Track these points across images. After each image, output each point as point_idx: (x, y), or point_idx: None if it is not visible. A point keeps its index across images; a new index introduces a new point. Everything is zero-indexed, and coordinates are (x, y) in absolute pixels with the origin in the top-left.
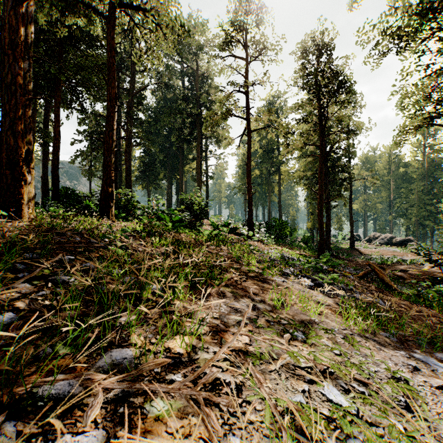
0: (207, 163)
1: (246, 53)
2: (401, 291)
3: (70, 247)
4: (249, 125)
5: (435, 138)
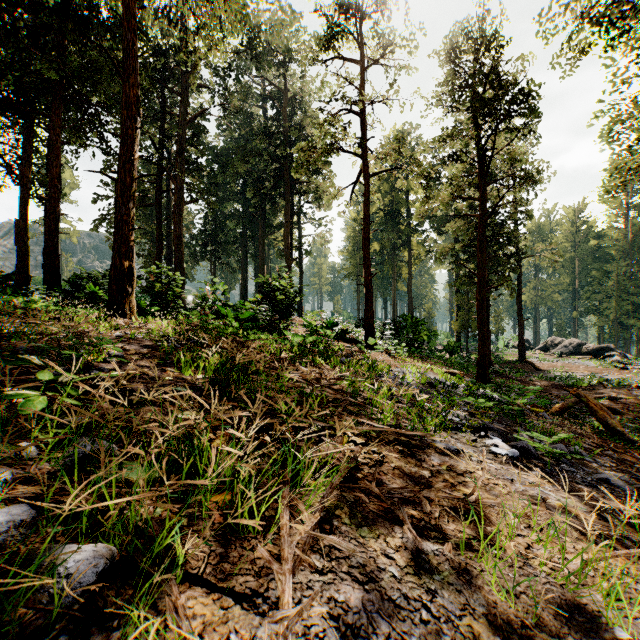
0: (300, 232)
1: (361, 50)
2: (639, 443)
3: None
4: (367, 165)
5: None
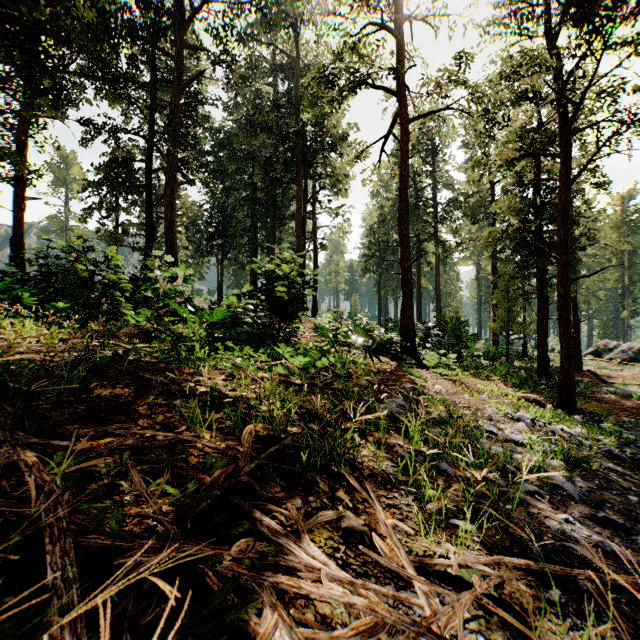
0: (315, 223)
1: None
2: None
3: None
4: (404, 108)
5: None
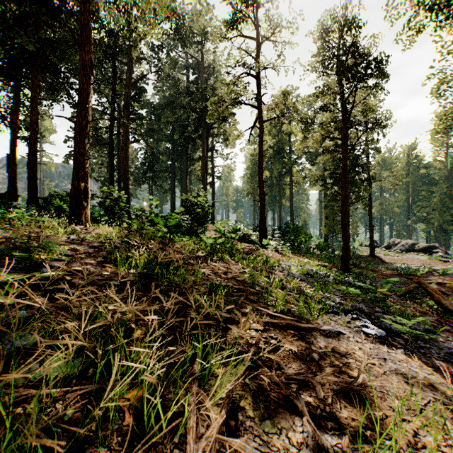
0: (213, 164)
1: (257, 30)
2: None
3: None
4: (261, 114)
5: None
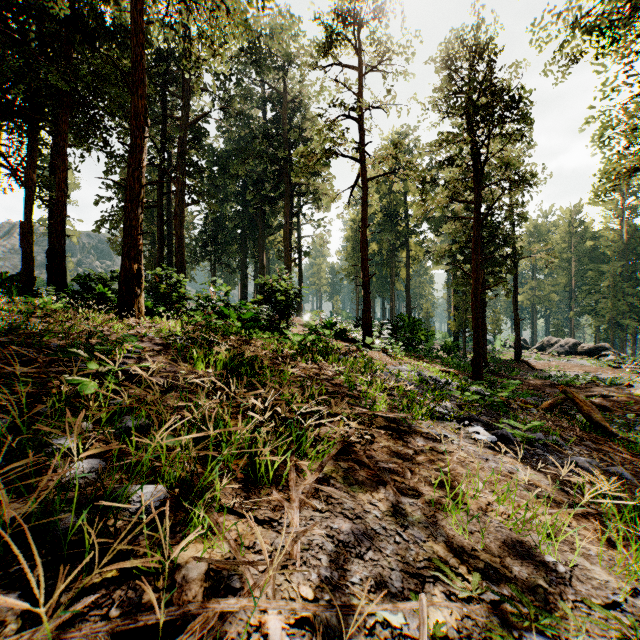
0: (300, 233)
1: (359, 57)
2: (621, 437)
3: (4, 373)
4: (365, 169)
5: (638, 197)
